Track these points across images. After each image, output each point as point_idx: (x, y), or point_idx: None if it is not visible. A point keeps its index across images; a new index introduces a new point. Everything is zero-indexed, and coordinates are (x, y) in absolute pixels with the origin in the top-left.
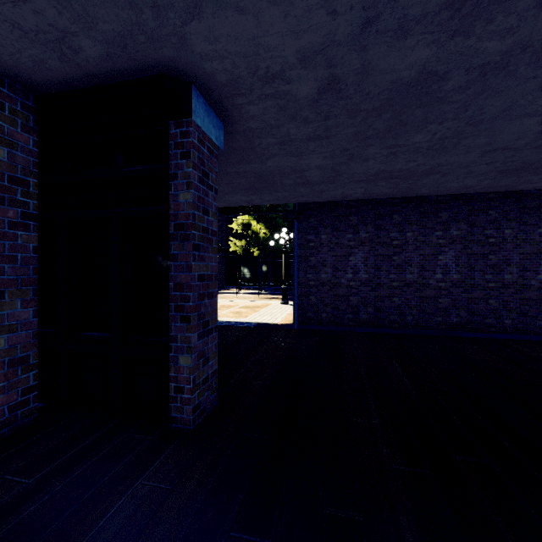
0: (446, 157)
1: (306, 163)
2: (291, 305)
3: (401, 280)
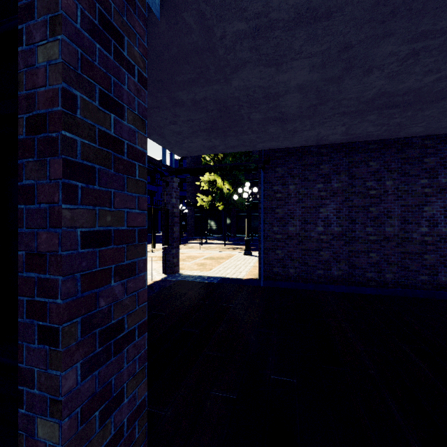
0: None
1: (285, 79)
2: (254, 256)
3: (379, 234)
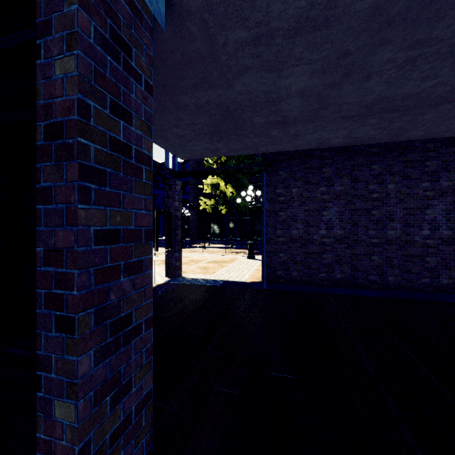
0: None
1: (286, 84)
2: (257, 260)
3: (382, 237)
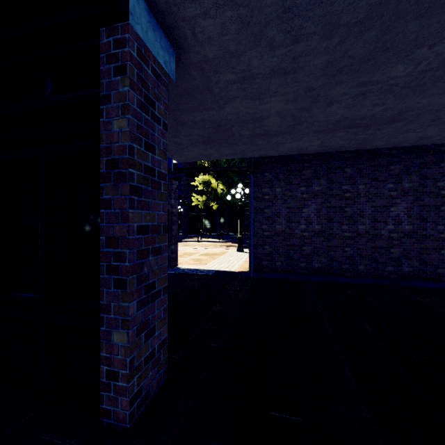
0: (419, 99)
1: (267, 108)
2: (246, 252)
3: (353, 231)
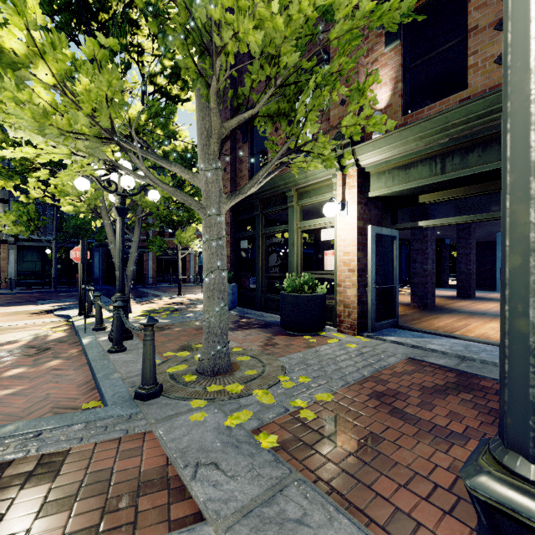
0: None
1: None
2: None
3: None
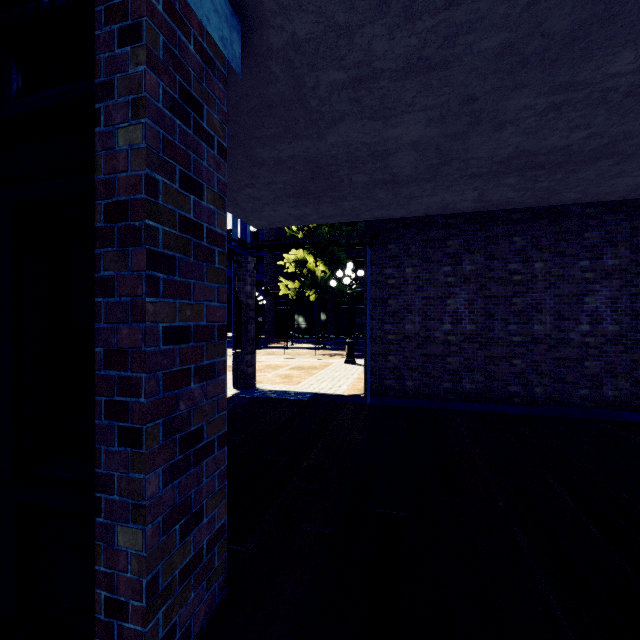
0: None
1: (395, 135)
2: (359, 365)
3: (526, 334)
